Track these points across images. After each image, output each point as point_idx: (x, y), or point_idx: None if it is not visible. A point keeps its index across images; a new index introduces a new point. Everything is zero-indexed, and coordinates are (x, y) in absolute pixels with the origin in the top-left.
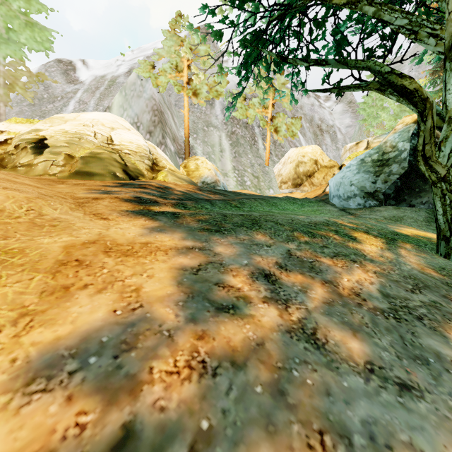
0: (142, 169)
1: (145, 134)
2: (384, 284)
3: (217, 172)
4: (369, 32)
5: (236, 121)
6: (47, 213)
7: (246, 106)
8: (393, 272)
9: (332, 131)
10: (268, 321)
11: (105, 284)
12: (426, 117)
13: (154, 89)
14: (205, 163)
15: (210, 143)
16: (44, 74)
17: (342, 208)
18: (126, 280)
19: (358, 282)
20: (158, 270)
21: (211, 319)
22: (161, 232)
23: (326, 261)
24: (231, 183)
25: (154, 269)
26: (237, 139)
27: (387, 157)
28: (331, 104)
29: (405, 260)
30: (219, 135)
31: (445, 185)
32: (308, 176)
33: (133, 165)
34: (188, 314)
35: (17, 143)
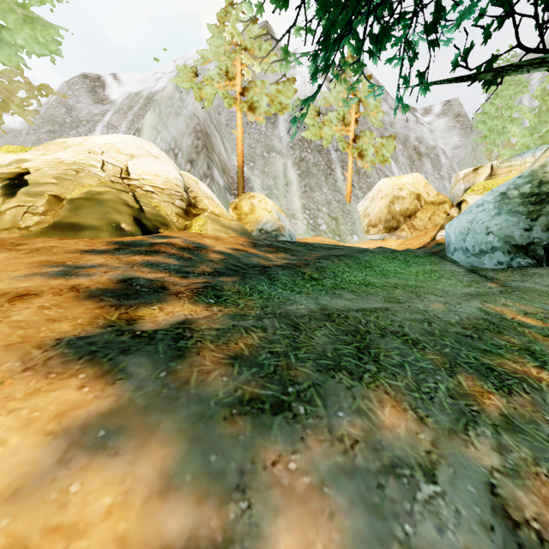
0: (169, 214)
1: (185, 164)
2: None
3: (281, 215)
4: None
5: (306, 143)
6: None
7: (319, 123)
8: None
9: (434, 154)
10: None
11: None
12: None
13: (197, 104)
14: (263, 202)
15: (272, 174)
16: (49, 86)
17: (471, 268)
18: None
19: None
20: None
21: None
22: (101, 452)
23: None
24: (300, 228)
25: None
26: (308, 168)
27: (548, 188)
28: (432, 118)
29: None
30: (284, 163)
31: None
32: (407, 217)
33: (154, 210)
34: None
35: None
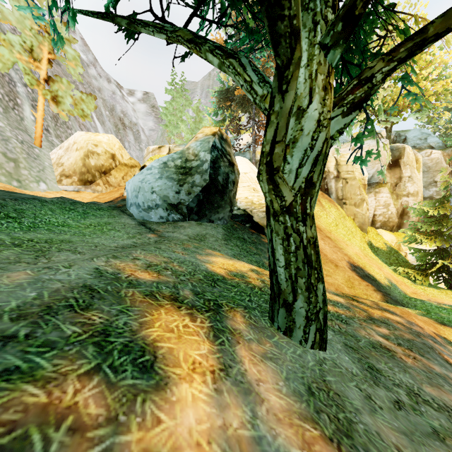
0: None
1: None
2: None
3: None
4: None
5: None
6: None
7: None
8: None
9: (136, 129)
10: None
11: None
12: (287, 83)
13: None
14: None
15: None
16: None
17: (142, 221)
18: None
19: None
20: None
21: None
22: None
23: None
24: None
25: None
26: None
27: (190, 165)
28: (135, 100)
29: (270, 425)
30: None
31: (290, 220)
32: (102, 173)
33: None
34: None
35: None
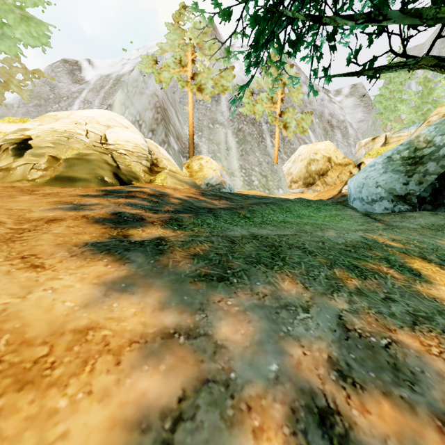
0: (138, 171)
1: (148, 132)
2: None
3: (223, 173)
4: None
5: (242, 117)
6: None
7: (253, 101)
8: None
9: (343, 126)
10: None
11: None
12: None
13: (157, 85)
14: (209, 163)
15: (216, 141)
16: (41, 71)
17: (366, 213)
18: None
19: None
20: (76, 444)
21: None
22: (125, 292)
23: (409, 341)
24: (237, 183)
25: (68, 439)
26: (244, 136)
27: (420, 153)
28: (342, 98)
29: None
30: (225, 132)
31: None
32: (320, 175)
33: (127, 167)
34: None
35: None
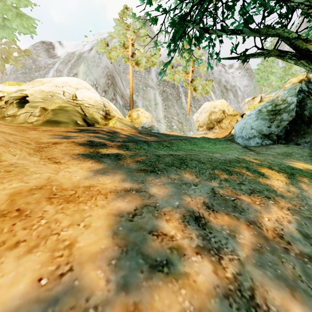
0: (97, 118)
1: (102, 92)
2: (300, 222)
3: (153, 120)
4: (269, 12)
5: (166, 83)
6: (6, 159)
7: (173, 72)
8: (303, 208)
9: (234, 89)
10: (203, 282)
11: (39, 239)
12: None
13: (108, 60)
14: (144, 113)
15: (148, 99)
16: (30, 50)
17: (245, 146)
18: (61, 233)
19: (277, 221)
20: (96, 218)
21: (144, 284)
22: (104, 174)
23: (245, 199)
24: (162, 127)
25: (92, 217)
26: (167, 96)
27: (279, 108)
28: (233, 70)
29: (308, 195)
30: (154, 93)
31: None
32: (218, 122)
33: (91, 115)
34: (120, 278)
35: (6, 100)
